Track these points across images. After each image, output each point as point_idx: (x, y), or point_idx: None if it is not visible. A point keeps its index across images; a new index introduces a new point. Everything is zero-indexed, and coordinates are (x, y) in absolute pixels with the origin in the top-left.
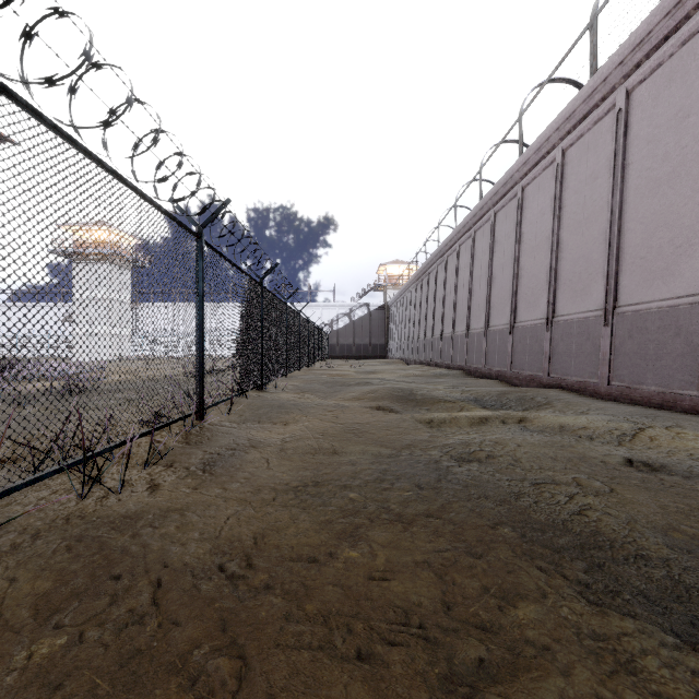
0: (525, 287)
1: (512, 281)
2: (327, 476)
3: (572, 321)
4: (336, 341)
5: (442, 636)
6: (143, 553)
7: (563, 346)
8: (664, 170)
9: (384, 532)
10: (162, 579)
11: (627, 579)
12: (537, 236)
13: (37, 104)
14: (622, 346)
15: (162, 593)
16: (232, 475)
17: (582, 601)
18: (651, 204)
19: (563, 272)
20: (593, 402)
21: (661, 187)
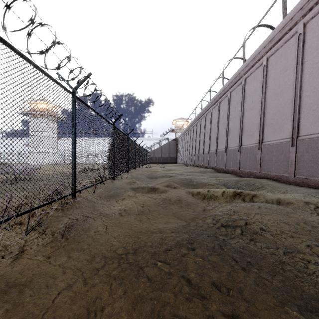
0: (247, 128)
1: (240, 125)
2: (143, 242)
3: (273, 144)
4: (153, 155)
5: None
6: None
7: (267, 157)
8: None
9: (188, 315)
10: None
11: None
12: (253, 102)
13: None
14: (302, 157)
15: None
16: (79, 241)
17: None
18: None
19: (267, 119)
20: (287, 186)
21: None
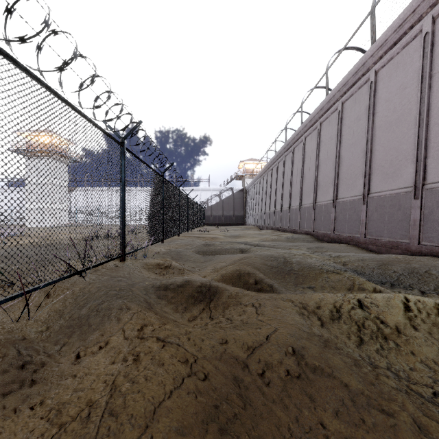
0: (381, 160)
1: (365, 156)
2: None
3: None
4: (211, 213)
5: None
6: None
7: None
8: None
9: None
10: None
11: None
12: (397, 110)
13: None
14: None
15: None
16: None
17: None
18: None
19: (436, 138)
20: None
21: None
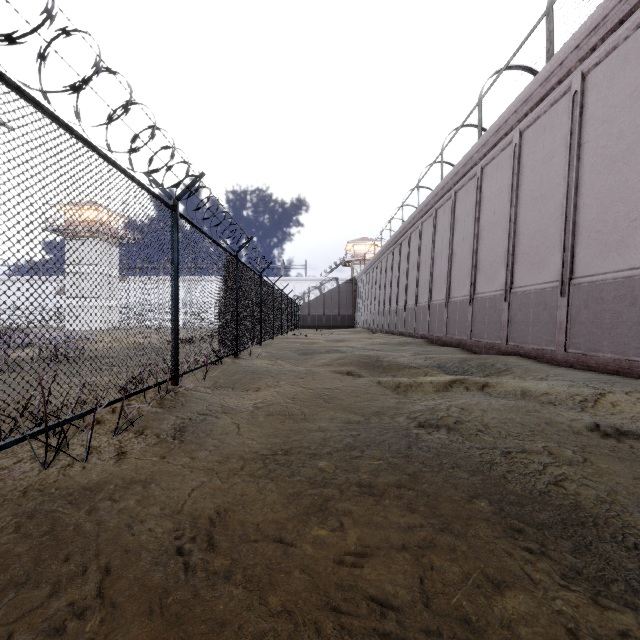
0: (484, 261)
1: (472, 255)
2: (296, 443)
3: (530, 292)
4: (308, 312)
5: (423, 637)
6: (97, 532)
7: (520, 316)
8: (619, 148)
9: (355, 506)
10: (112, 564)
11: (618, 562)
12: (496, 213)
13: (2, 67)
14: (578, 316)
15: (109, 582)
16: (201, 442)
17: (575, 590)
18: (606, 180)
19: (520, 246)
20: (551, 368)
21: (616, 164)
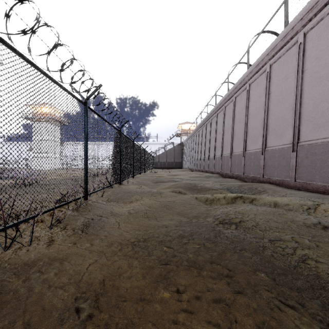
0: (251, 133)
1: (244, 130)
2: (151, 234)
3: (275, 150)
4: (158, 160)
5: None
6: (27, 296)
7: (270, 162)
8: (324, 72)
9: (186, 276)
10: (32, 320)
11: None
12: (257, 108)
13: None
14: (302, 162)
15: None
16: (97, 234)
17: None
18: (317, 90)
19: (270, 125)
20: (287, 190)
21: (323, 81)
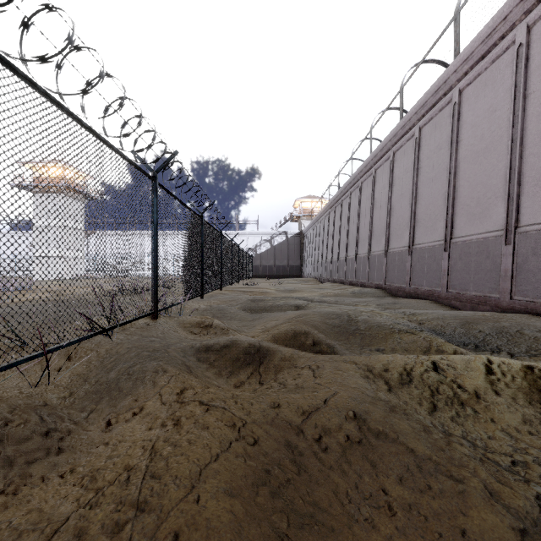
0: (467, 198)
1: (447, 193)
2: None
3: None
4: (260, 263)
5: None
6: None
7: (536, 262)
8: None
9: None
10: None
11: None
12: (485, 138)
13: None
14: None
15: None
16: None
17: None
18: None
19: (532, 171)
20: None
21: None
